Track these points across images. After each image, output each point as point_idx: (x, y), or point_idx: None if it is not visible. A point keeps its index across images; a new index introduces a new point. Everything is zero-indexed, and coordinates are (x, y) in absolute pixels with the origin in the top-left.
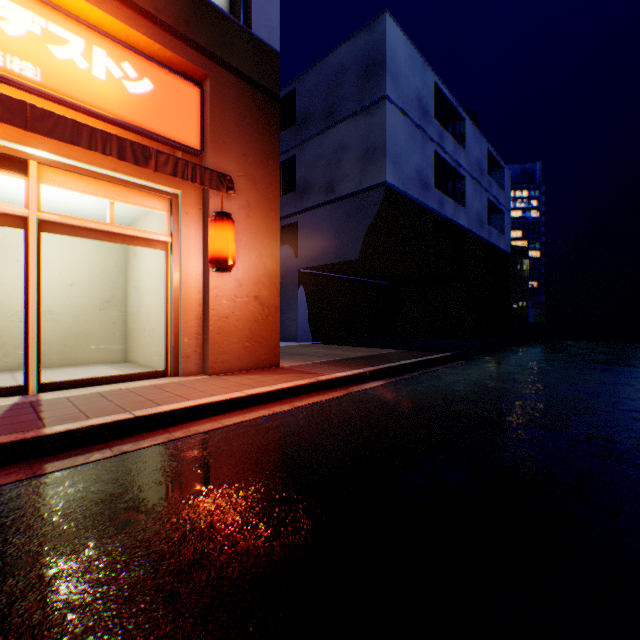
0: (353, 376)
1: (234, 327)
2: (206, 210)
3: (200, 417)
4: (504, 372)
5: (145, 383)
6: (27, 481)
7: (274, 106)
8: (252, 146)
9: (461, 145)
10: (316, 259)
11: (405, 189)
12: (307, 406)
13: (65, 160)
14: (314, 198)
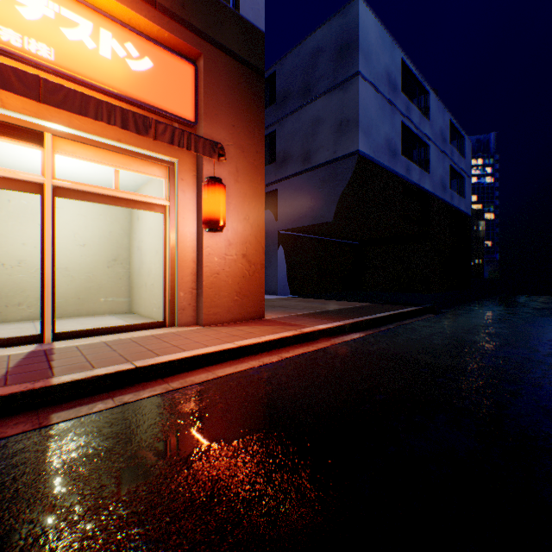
0: (334, 328)
1: (224, 282)
2: (199, 176)
3: (195, 367)
4: (477, 325)
5: (145, 333)
6: (33, 432)
7: (260, 81)
8: (240, 118)
9: (426, 116)
10: (294, 222)
11: (376, 157)
12: (294, 357)
13: (76, 132)
14: (292, 167)
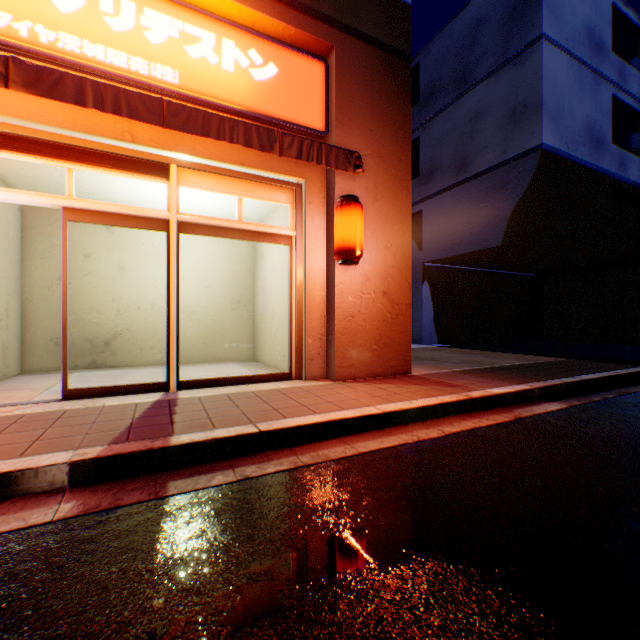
0: (515, 394)
1: (359, 327)
2: (330, 197)
3: (328, 436)
4: None
5: (269, 386)
6: (147, 504)
7: (404, 68)
8: (379, 119)
9: None
10: (443, 250)
11: (568, 150)
12: (461, 434)
13: (199, 160)
14: (441, 181)
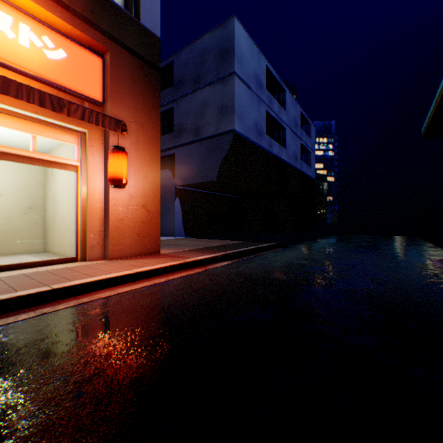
0: (210, 258)
1: (127, 226)
2: (107, 144)
3: (101, 288)
4: (306, 254)
5: (60, 266)
6: None
7: (156, 74)
8: (140, 101)
9: (283, 107)
10: (188, 179)
11: (247, 135)
12: (177, 278)
13: None
14: (186, 137)
